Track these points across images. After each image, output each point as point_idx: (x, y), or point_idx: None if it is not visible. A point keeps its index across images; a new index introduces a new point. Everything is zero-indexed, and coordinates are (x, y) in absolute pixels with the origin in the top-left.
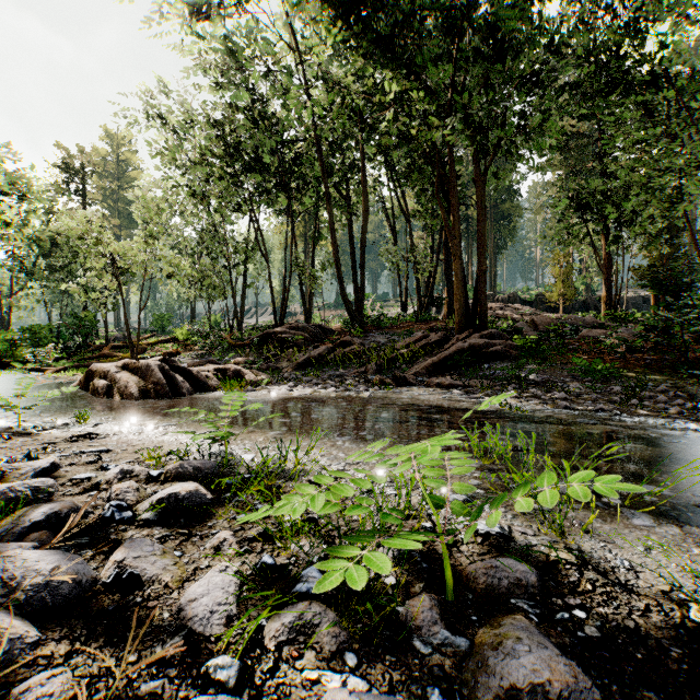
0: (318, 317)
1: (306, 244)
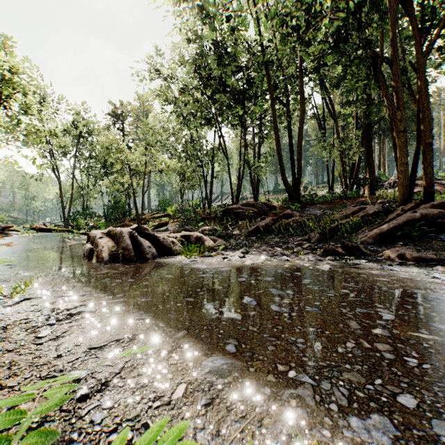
0: (263, 199)
1: (254, 150)
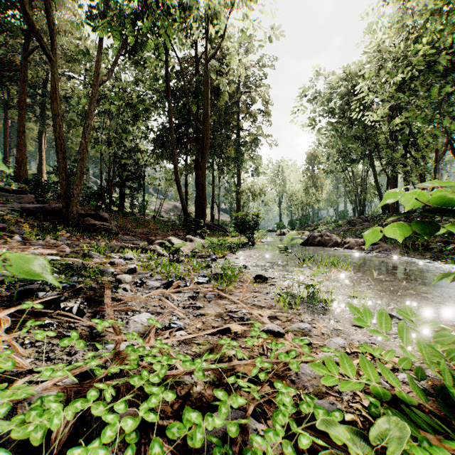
0: None
1: (438, 155)
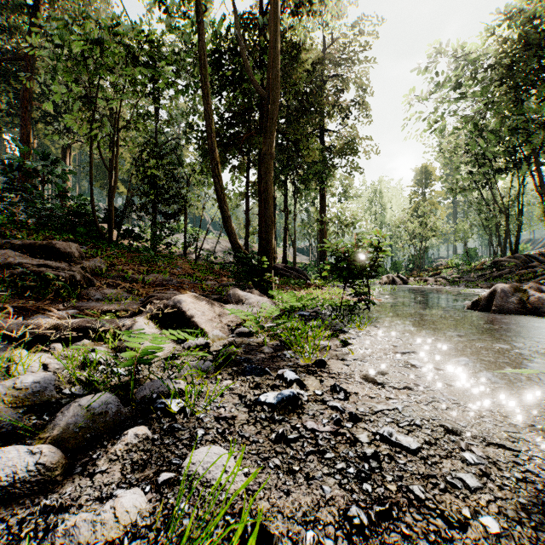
0: None
1: None
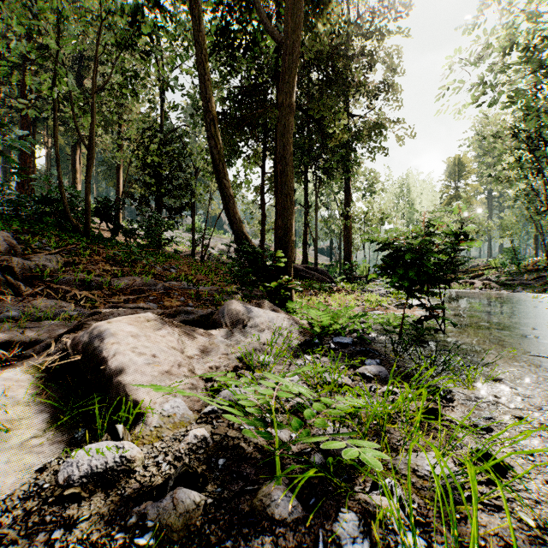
0: None
1: None
